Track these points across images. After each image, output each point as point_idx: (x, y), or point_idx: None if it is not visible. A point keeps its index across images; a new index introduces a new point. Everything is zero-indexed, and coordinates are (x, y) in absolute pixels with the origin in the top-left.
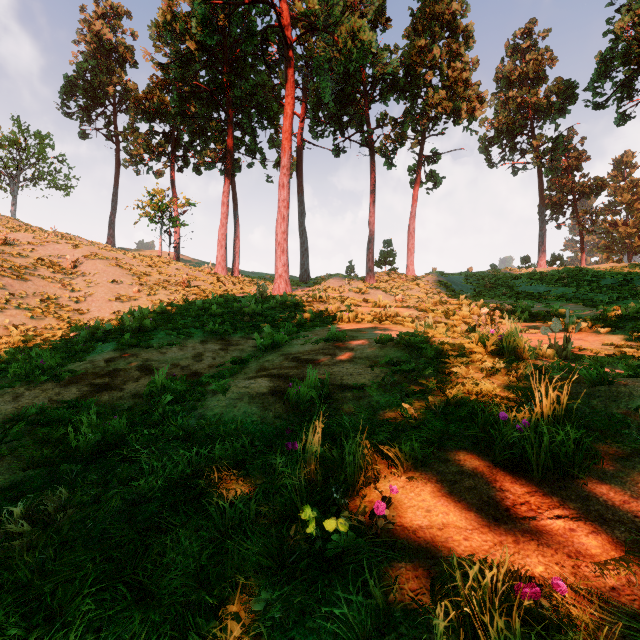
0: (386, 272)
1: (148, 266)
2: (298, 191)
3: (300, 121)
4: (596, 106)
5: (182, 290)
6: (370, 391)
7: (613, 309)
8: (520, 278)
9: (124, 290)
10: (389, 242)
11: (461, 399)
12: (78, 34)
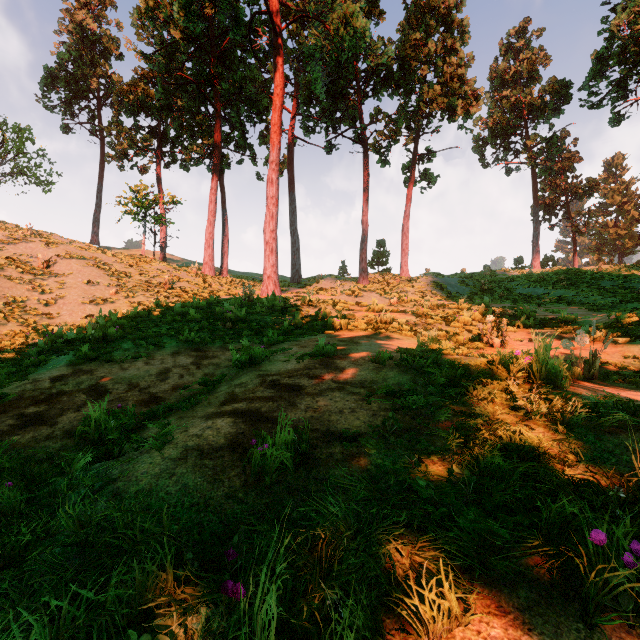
0: (379, 273)
1: (129, 266)
2: (289, 189)
3: (291, 117)
4: (591, 106)
5: (164, 292)
6: (366, 447)
7: (627, 315)
8: (517, 280)
9: (100, 292)
10: (382, 242)
11: (499, 466)
12: (60, 24)
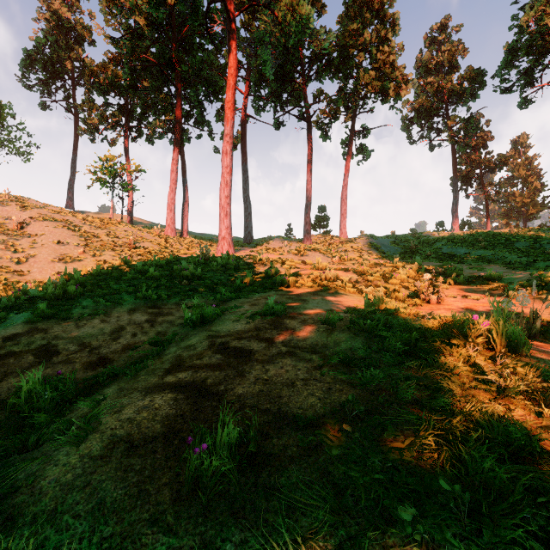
0: (321, 234)
1: (97, 228)
2: (242, 161)
3: (244, 98)
4: (503, 91)
5: (128, 251)
6: (326, 441)
7: (549, 274)
8: (441, 241)
9: (69, 251)
10: (323, 208)
11: (492, 474)
12: (38, 12)
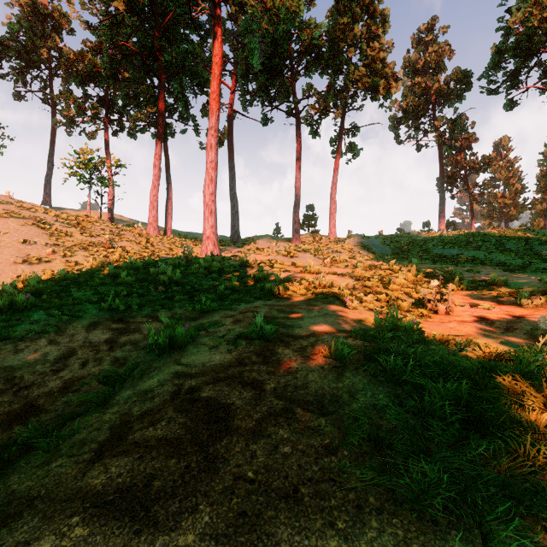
0: (310, 234)
1: (71, 225)
2: (229, 157)
3: (231, 92)
4: (490, 92)
5: (103, 251)
6: None
7: None
8: (432, 241)
9: (36, 251)
10: (312, 207)
11: None
12: None
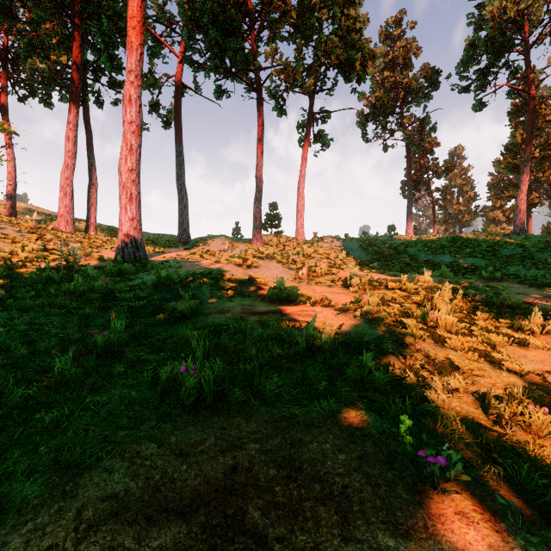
0: (274, 235)
1: None
2: (176, 140)
3: (178, 61)
4: (462, 89)
5: None
6: None
7: None
8: (414, 246)
9: None
10: (275, 205)
11: None
12: None
